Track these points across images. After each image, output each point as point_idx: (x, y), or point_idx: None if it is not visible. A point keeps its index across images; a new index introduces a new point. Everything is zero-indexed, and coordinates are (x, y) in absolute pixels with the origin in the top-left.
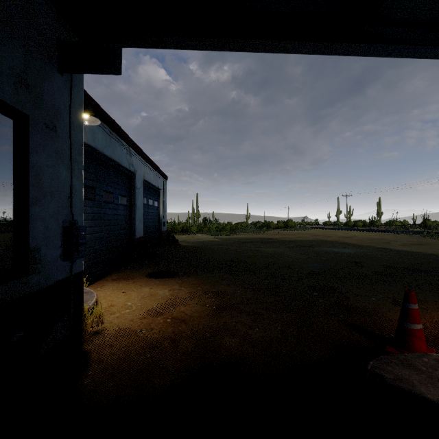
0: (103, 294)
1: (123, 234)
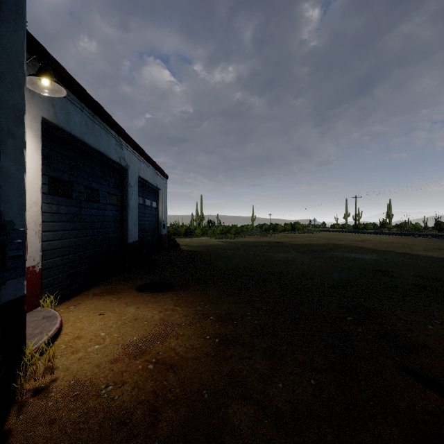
0: (73, 318)
1: (112, 239)
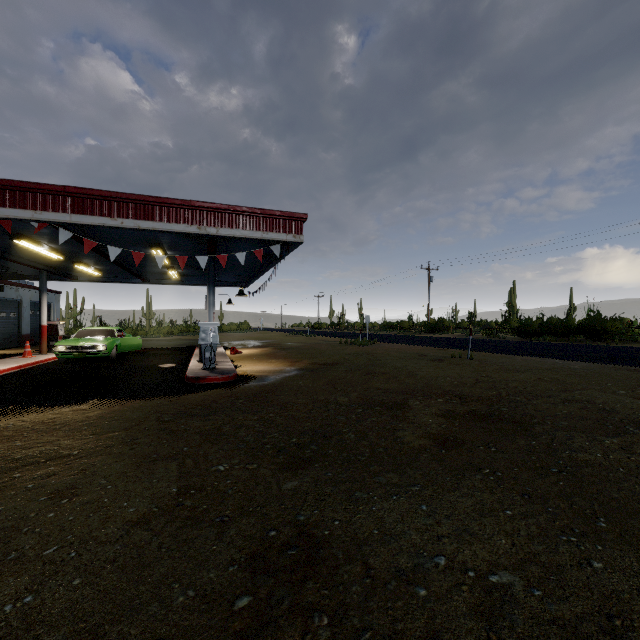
0: None
1: (13, 332)
